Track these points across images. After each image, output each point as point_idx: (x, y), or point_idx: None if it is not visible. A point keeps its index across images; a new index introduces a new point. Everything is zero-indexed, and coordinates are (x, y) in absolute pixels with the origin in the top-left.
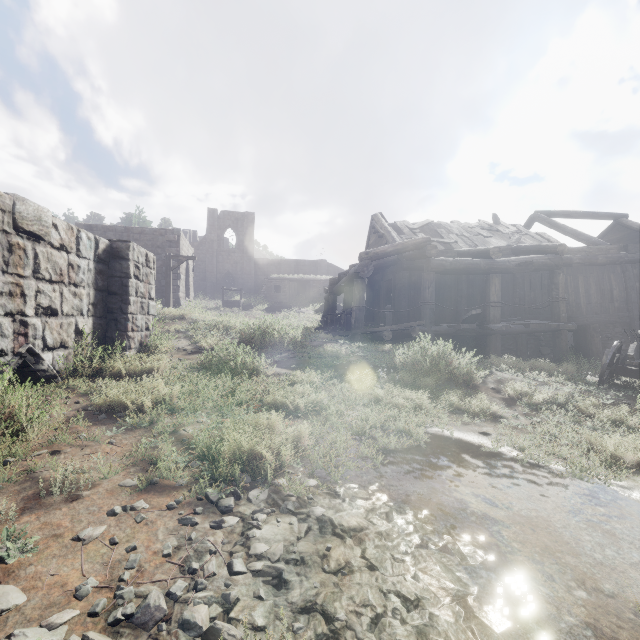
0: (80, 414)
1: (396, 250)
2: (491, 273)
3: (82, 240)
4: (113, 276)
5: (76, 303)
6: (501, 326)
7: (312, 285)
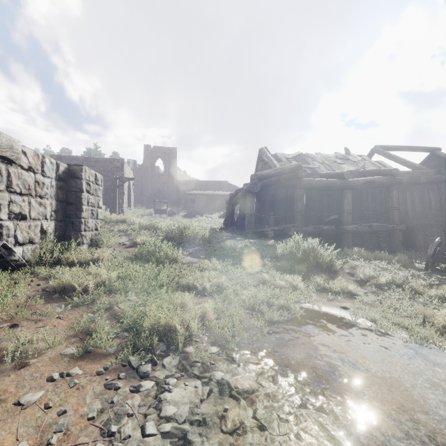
0: (39, 294)
1: (277, 173)
2: (345, 189)
3: (46, 164)
4: (70, 191)
5: (41, 210)
6: (352, 227)
7: (217, 198)
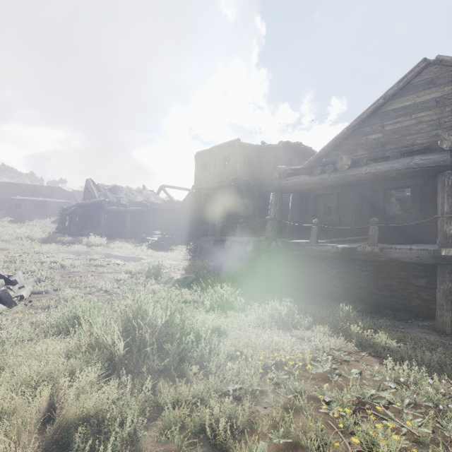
0: None
1: (91, 203)
2: (127, 213)
3: None
4: None
5: None
6: (127, 230)
7: (49, 205)
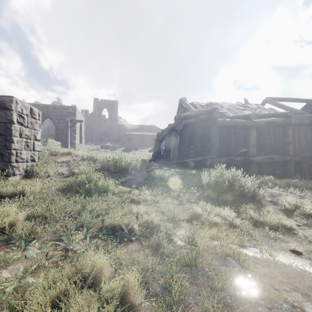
0: None
1: (196, 114)
2: (251, 128)
3: None
4: None
5: None
6: (259, 158)
7: (147, 138)
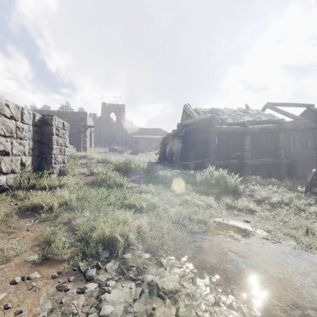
0: (16, 211)
1: (196, 122)
2: (245, 134)
3: (25, 114)
4: (44, 134)
5: (21, 148)
6: (251, 161)
7: (154, 141)
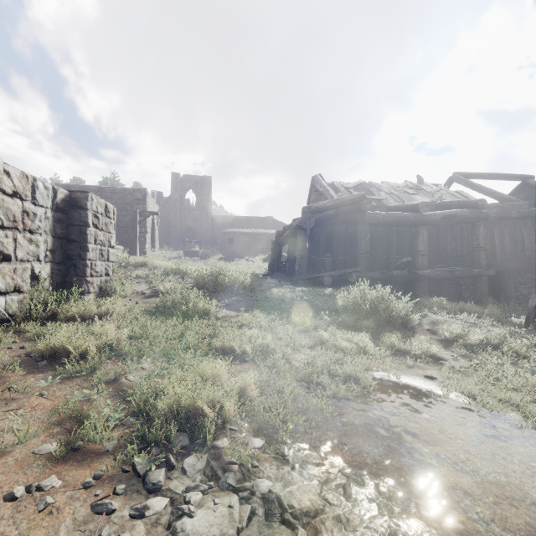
0: (21, 360)
1: (335, 205)
2: (419, 225)
3: (38, 189)
4: (72, 224)
5: (32, 249)
6: (429, 272)
7: (260, 238)
